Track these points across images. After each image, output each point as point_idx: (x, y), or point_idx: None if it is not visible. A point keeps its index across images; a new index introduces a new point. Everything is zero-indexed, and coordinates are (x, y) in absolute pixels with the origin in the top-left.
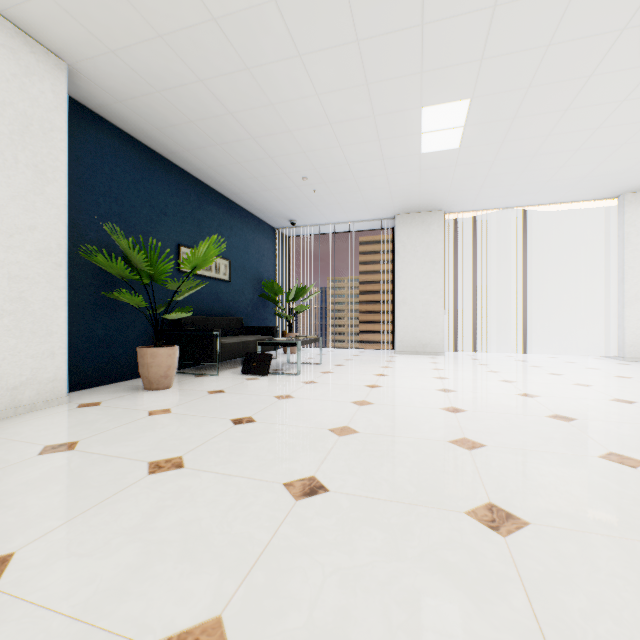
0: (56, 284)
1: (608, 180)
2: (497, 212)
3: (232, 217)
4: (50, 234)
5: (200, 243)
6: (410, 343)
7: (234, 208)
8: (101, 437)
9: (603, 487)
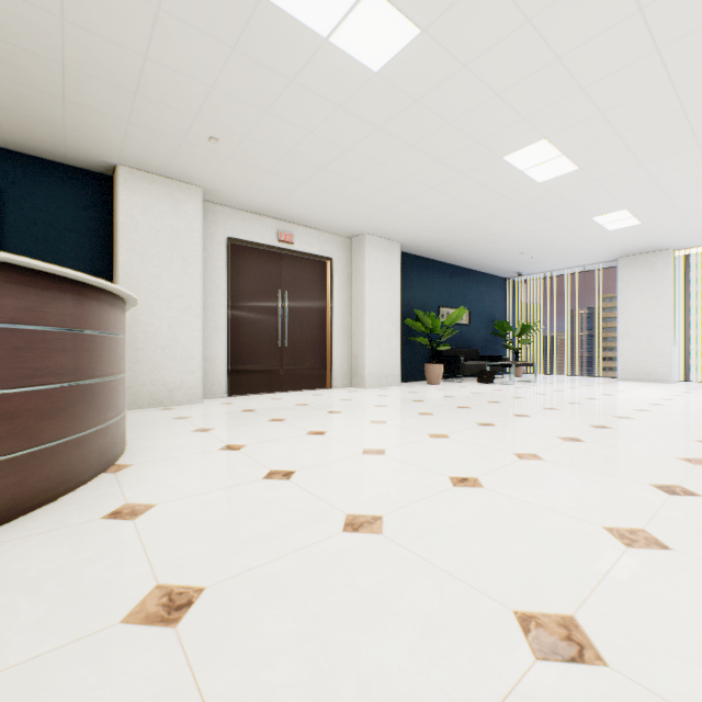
0: (397, 336)
1: None
2: None
3: (470, 280)
4: (395, 316)
5: (454, 311)
6: (633, 371)
7: (472, 274)
8: (423, 392)
9: (607, 411)
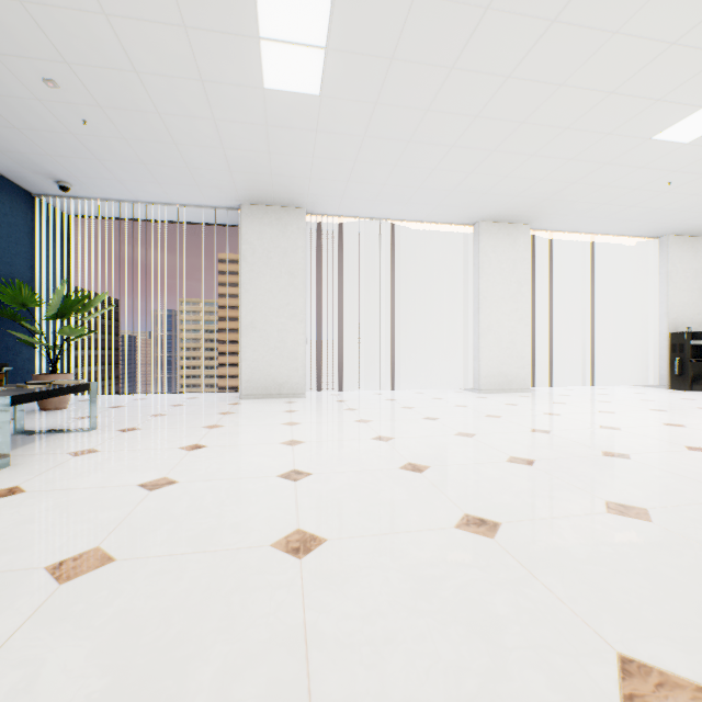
0: None
1: (471, 200)
2: (365, 223)
3: None
4: None
5: None
6: (262, 383)
7: None
8: None
9: None
